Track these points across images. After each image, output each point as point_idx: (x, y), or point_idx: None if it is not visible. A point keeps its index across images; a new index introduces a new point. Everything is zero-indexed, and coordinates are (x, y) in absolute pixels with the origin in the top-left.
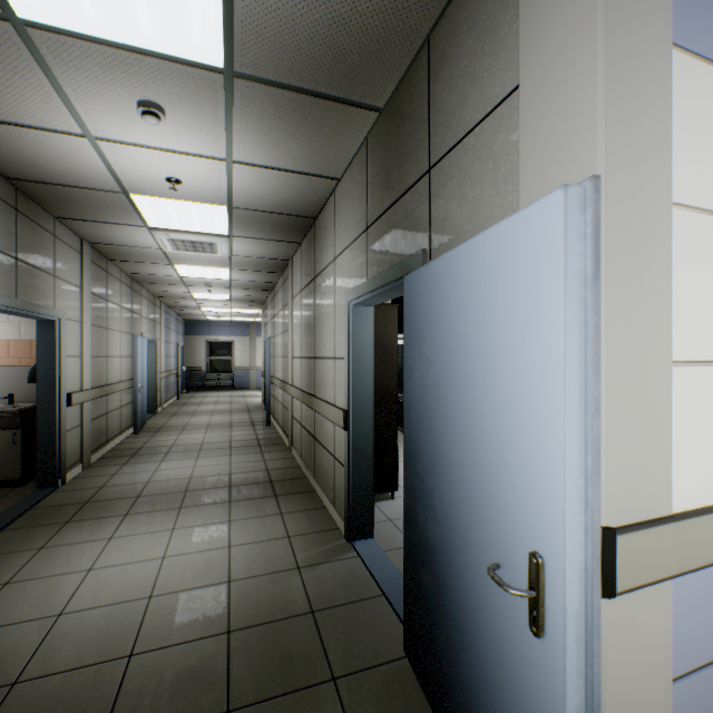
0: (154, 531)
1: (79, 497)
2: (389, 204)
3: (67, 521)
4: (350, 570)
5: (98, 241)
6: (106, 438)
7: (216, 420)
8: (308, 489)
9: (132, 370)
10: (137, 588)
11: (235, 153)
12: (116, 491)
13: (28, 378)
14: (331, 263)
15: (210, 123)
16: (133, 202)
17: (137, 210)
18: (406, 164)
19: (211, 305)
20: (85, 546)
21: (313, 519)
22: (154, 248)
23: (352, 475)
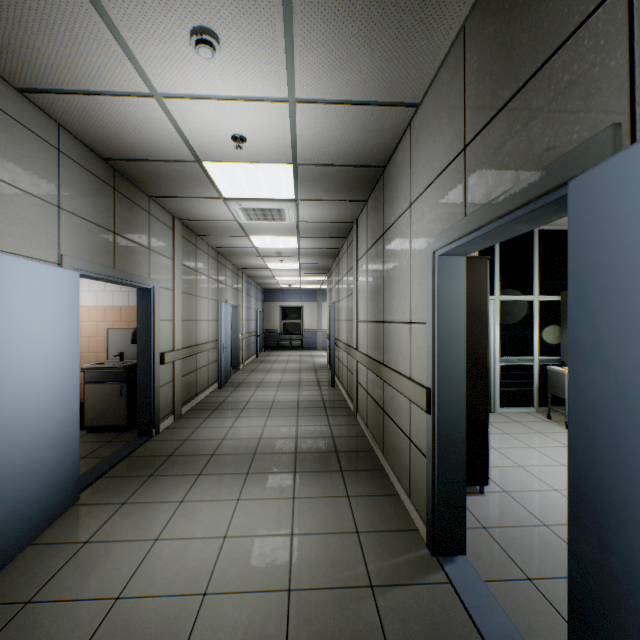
0: (220, 500)
1: (165, 449)
2: (511, 92)
3: (150, 475)
4: (441, 607)
5: (186, 217)
6: (195, 391)
7: (286, 378)
8: (375, 466)
9: (217, 332)
10: (193, 577)
11: (297, 87)
12: (195, 446)
13: (131, 339)
14: (405, 211)
15: (267, 46)
16: (206, 171)
17: (211, 180)
18: (554, 6)
19: (283, 274)
20: (158, 507)
21: (385, 510)
22: (231, 221)
23: (438, 471)
